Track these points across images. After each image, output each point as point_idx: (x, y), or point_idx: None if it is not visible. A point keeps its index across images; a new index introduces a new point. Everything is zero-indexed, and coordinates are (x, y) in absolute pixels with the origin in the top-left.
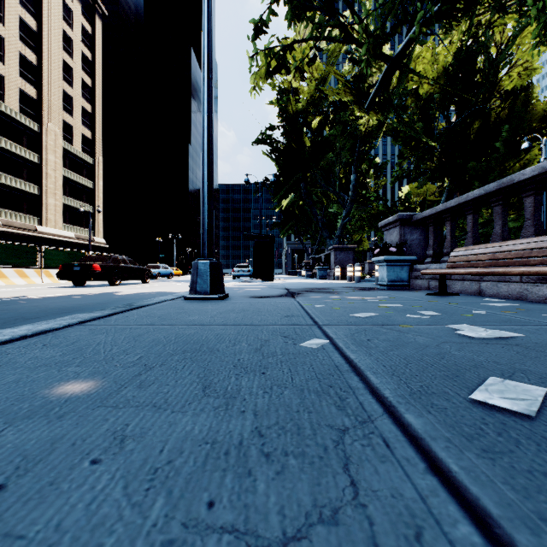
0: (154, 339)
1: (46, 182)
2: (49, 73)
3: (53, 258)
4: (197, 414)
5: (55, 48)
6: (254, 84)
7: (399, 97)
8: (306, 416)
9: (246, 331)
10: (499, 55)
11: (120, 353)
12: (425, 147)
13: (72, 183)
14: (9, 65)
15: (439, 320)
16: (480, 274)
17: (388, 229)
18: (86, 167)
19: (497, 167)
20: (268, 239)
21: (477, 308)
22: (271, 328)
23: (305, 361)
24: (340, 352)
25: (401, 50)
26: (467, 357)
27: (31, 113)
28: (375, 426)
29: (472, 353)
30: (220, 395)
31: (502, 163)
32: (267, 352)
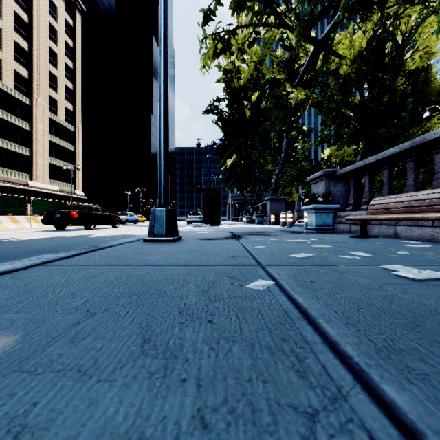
0: (105, 280)
1: (36, 146)
2: (38, 57)
3: (40, 207)
4: (128, 384)
5: (43, 37)
6: (204, 63)
7: (322, 76)
8: (261, 388)
9: (195, 271)
10: (404, 41)
11: (68, 296)
12: (343, 117)
13: (57, 146)
14: (6, 51)
15: (371, 260)
16: (399, 219)
17: (315, 182)
18: (69, 134)
19: (403, 133)
20: (216, 191)
21: (399, 249)
22: (218, 268)
23: (253, 306)
24: (287, 295)
25: (326, 34)
26: (417, 301)
27: (23, 89)
28: (351, 408)
29: (418, 296)
30: (160, 353)
31: (406, 130)
32: (213, 295)
